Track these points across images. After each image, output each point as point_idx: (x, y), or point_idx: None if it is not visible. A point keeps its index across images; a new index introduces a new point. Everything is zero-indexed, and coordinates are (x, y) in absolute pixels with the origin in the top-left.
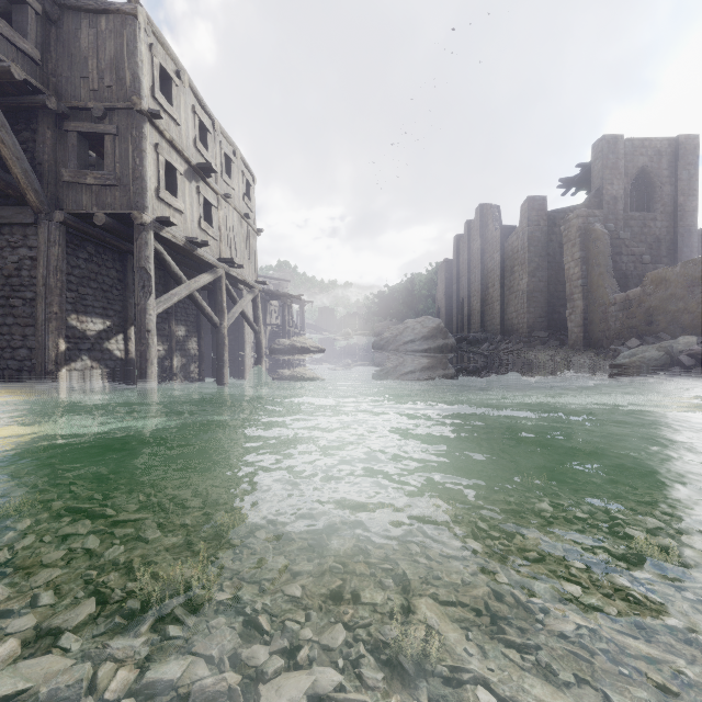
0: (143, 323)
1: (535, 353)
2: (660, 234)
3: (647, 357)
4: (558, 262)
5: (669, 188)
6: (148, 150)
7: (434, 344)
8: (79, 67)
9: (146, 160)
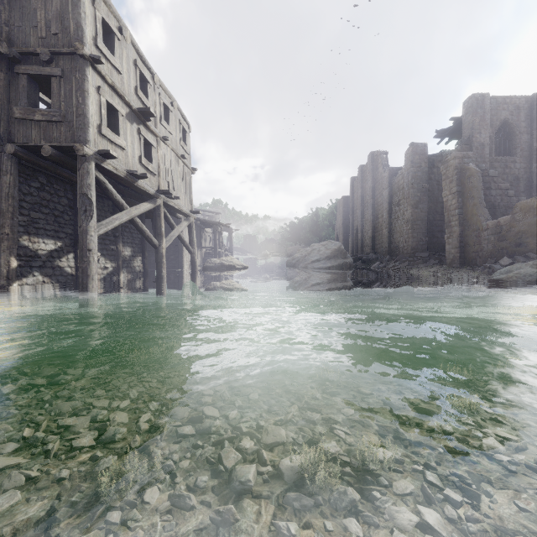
0: (84, 242)
1: (419, 270)
2: (519, 173)
3: (522, 273)
4: (436, 196)
5: (526, 136)
6: (90, 91)
7: (336, 263)
8: (29, 17)
9: (88, 99)
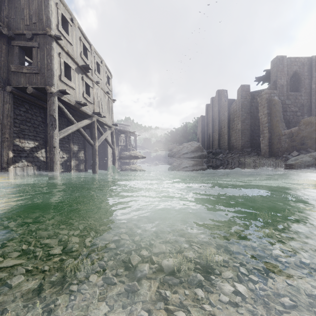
0: (51, 143)
1: (245, 159)
2: (304, 102)
3: (304, 160)
4: (255, 116)
5: (308, 80)
6: (55, 56)
7: (197, 154)
8: (19, 13)
9: (53, 60)
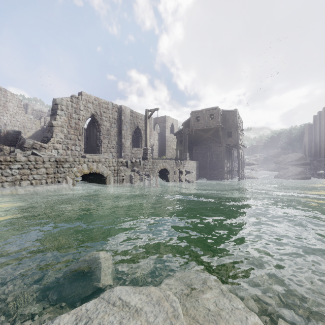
0: (239, 161)
1: None
2: None
3: None
4: None
5: None
6: (238, 133)
7: (300, 163)
8: (227, 121)
9: (238, 135)
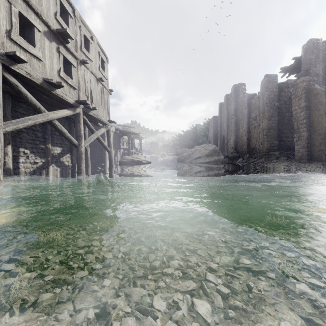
0: None
1: (274, 164)
2: None
3: None
4: (284, 112)
5: None
6: None
7: (212, 159)
8: None
9: None
